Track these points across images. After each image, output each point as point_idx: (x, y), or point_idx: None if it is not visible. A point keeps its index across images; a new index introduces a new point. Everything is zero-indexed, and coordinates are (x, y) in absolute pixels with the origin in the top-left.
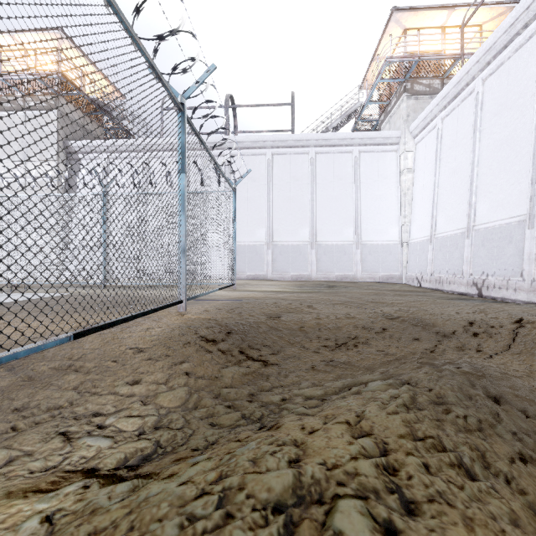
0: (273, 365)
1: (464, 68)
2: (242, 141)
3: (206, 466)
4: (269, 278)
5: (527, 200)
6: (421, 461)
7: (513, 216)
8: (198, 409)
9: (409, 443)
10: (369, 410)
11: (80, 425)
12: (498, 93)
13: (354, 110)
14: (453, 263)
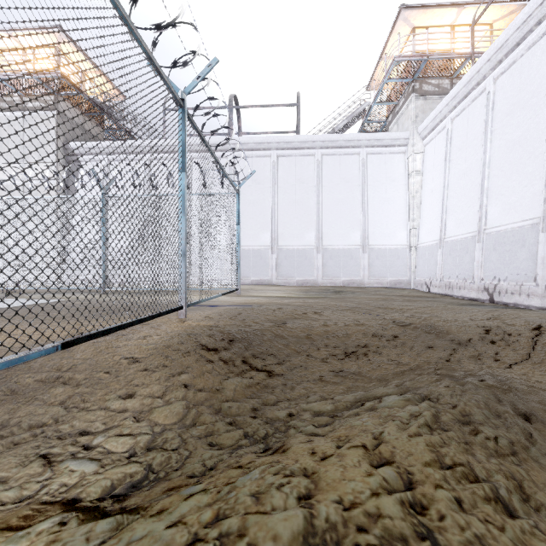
0: (278, 376)
1: (475, 67)
2: (246, 142)
3: (201, 500)
4: (274, 283)
5: (540, 202)
6: (453, 496)
7: (526, 219)
8: (196, 427)
9: (437, 473)
10: (388, 432)
11: (64, 445)
12: (510, 92)
13: (361, 111)
14: (463, 268)
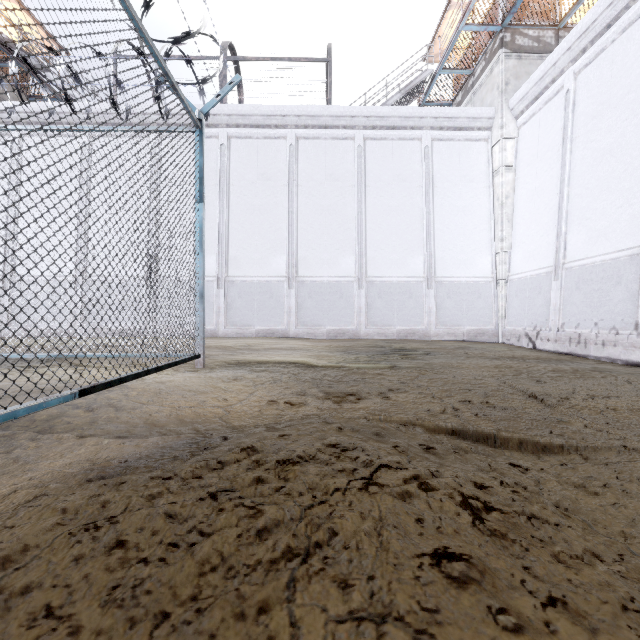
0: None
1: None
2: (248, 113)
3: None
4: (291, 335)
5: None
6: None
7: None
8: None
9: None
10: None
11: None
12: None
13: (420, 84)
14: (610, 309)
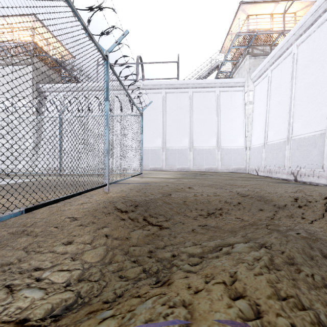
0: (166, 229)
1: (285, 38)
2: (147, 84)
3: (110, 324)
4: (163, 169)
5: (326, 120)
6: (289, 323)
7: (317, 130)
8: (111, 264)
9: (277, 304)
10: (240, 272)
11: (23, 278)
12: (307, 53)
13: (216, 66)
14: (278, 160)
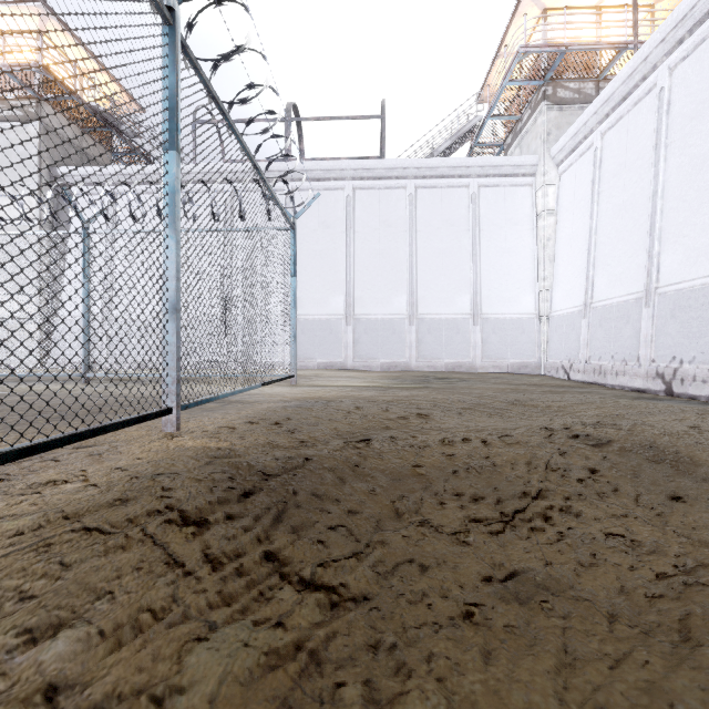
0: (355, 604)
1: (640, 53)
2: (310, 169)
3: None
4: (349, 367)
5: None
6: None
7: None
8: None
9: None
10: None
11: None
12: (697, 85)
13: (470, 129)
14: (622, 344)
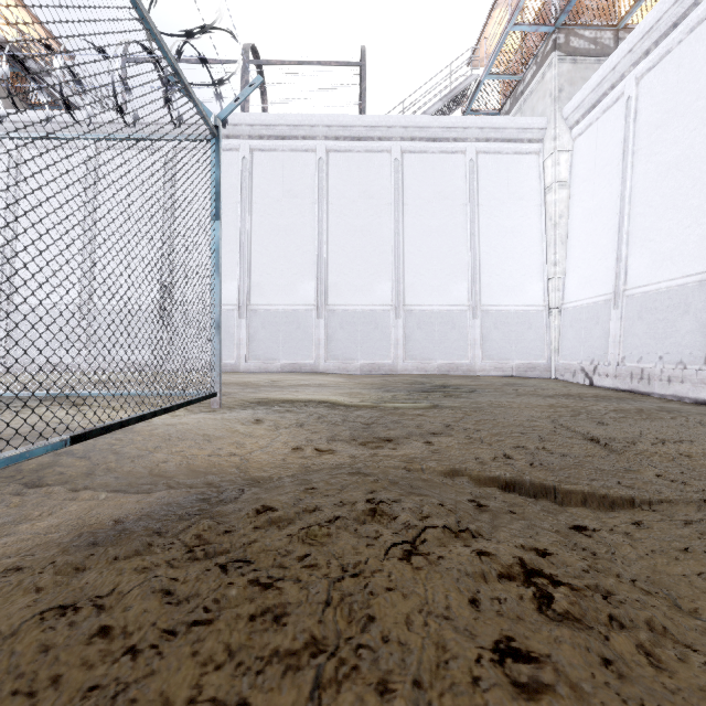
0: None
1: None
2: (272, 123)
3: None
4: (321, 370)
5: None
6: None
7: None
8: None
9: None
10: None
11: None
12: None
13: (463, 92)
14: (677, 341)
